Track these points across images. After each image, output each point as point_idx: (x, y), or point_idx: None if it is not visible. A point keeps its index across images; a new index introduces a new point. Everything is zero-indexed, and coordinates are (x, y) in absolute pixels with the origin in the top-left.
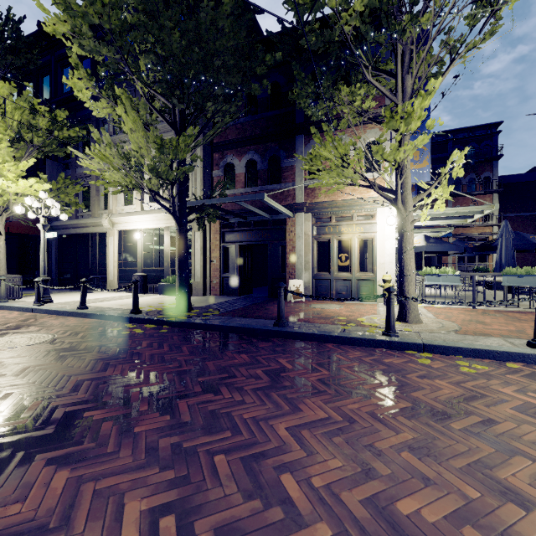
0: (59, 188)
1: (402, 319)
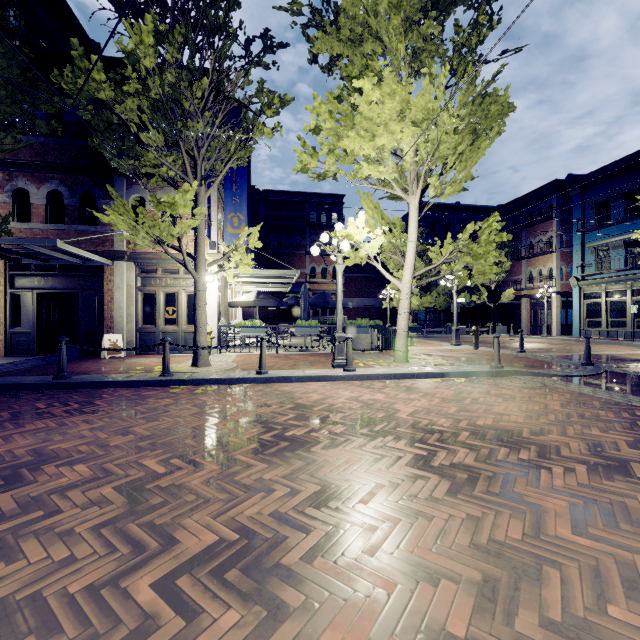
0: None
1: (195, 364)
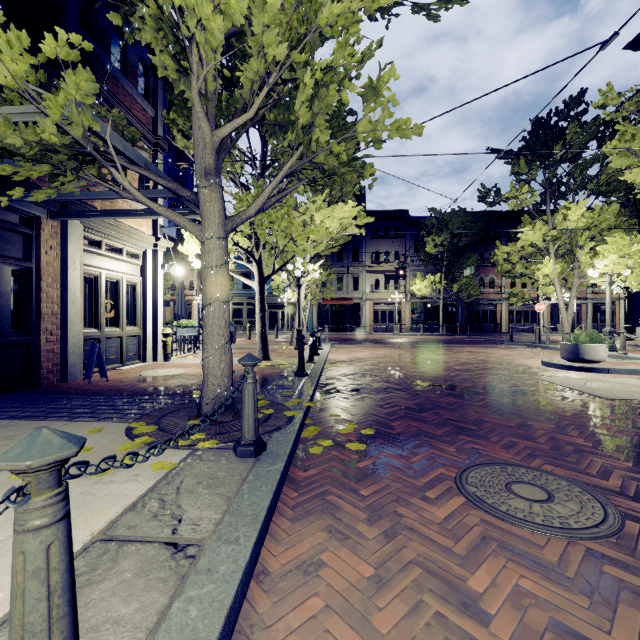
0: None
1: (267, 359)
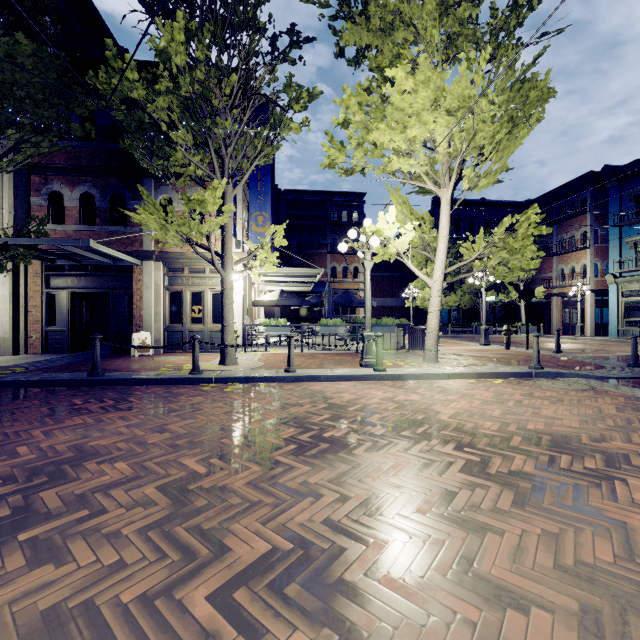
0: None
1: (222, 363)
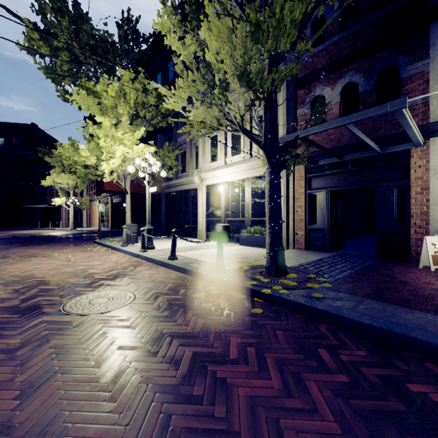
0: (164, 153)
1: None
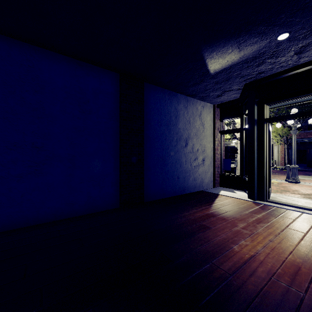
0: None
1: None
